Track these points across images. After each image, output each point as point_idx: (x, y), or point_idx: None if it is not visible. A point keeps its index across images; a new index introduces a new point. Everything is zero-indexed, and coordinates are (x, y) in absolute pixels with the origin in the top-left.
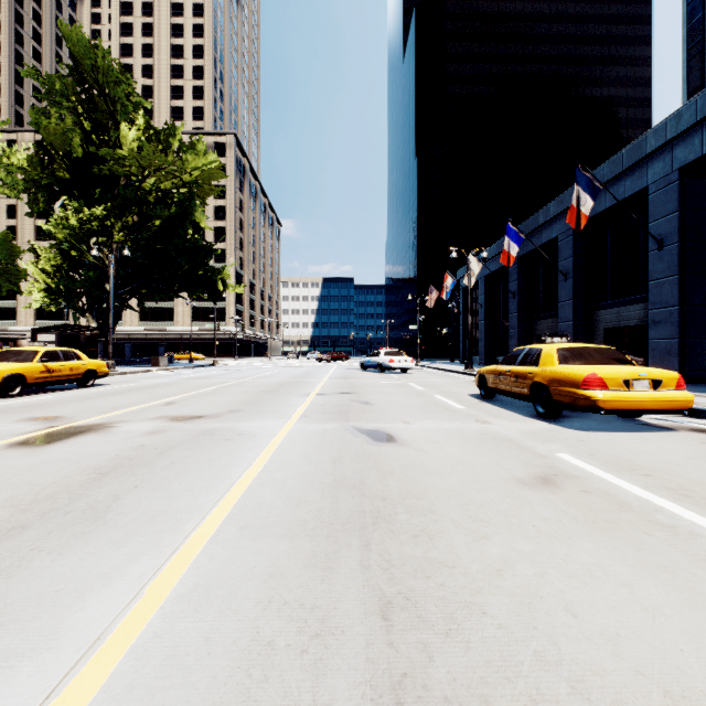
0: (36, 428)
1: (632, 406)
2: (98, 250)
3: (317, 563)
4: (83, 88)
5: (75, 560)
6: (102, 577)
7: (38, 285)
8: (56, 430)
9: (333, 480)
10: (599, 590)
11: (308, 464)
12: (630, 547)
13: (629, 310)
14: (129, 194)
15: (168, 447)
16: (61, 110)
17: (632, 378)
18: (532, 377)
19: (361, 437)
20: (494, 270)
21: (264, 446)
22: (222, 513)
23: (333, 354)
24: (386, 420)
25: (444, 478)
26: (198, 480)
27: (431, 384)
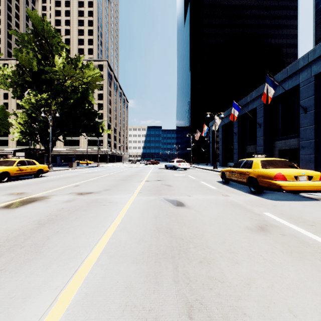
0: (12, 199)
1: (299, 189)
2: (44, 114)
3: (150, 279)
4: (37, 39)
5: (23, 277)
6: (36, 288)
7: (17, 129)
8: (22, 200)
9: (156, 228)
10: (304, 298)
11: (143, 219)
12: (314, 269)
13: (290, 141)
14: (59, 88)
15: (75, 209)
16: (27, 49)
17: (298, 175)
18: (248, 174)
19: (168, 203)
20: (226, 123)
21: (121, 208)
22: (100, 247)
23: (152, 161)
24: (179, 195)
25: (211, 227)
26: (89, 228)
27: (198, 176)
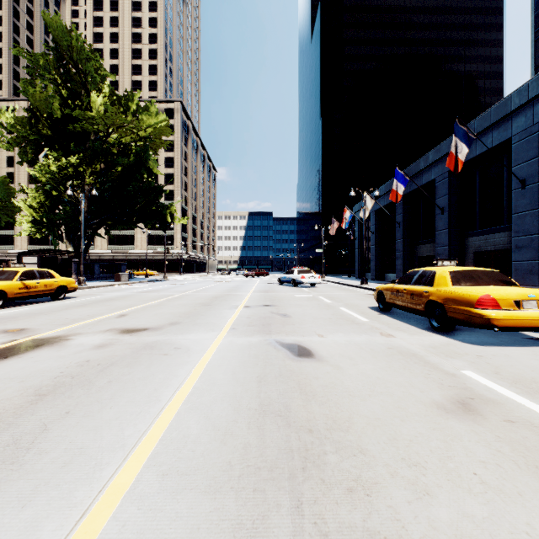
0: (2, 341)
1: (523, 324)
2: (73, 191)
3: (242, 538)
4: (61, 64)
5: None
6: None
7: (26, 217)
8: (18, 343)
9: (259, 404)
10: None
11: (235, 384)
12: None
13: (495, 237)
14: (97, 147)
15: (110, 362)
16: (44, 81)
17: (522, 299)
18: (427, 296)
19: (282, 351)
20: (383, 206)
21: (196, 361)
22: (145, 452)
23: (257, 271)
24: (303, 333)
25: (365, 402)
26: (129, 404)
27: (336, 297)
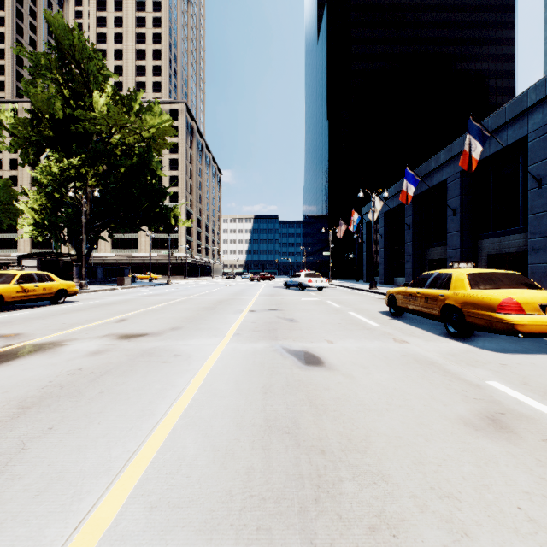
0: None
1: None
2: (75, 193)
3: None
4: (63, 63)
5: None
6: None
7: (28, 220)
8: (8, 350)
9: (264, 420)
10: None
11: (238, 396)
12: None
13: (509, 239)
14: (99, 148)
15: (103, 371)
16: (45, 81)
17: None
18: (443, 300)
19: (290, 359)
20: (392, 208)
21: (196, 370)
22: (132, 477)
23: (262, 275)
24: (311, 339)
25: (383, 417)
26: (119, 418)
27: (345, 301)
